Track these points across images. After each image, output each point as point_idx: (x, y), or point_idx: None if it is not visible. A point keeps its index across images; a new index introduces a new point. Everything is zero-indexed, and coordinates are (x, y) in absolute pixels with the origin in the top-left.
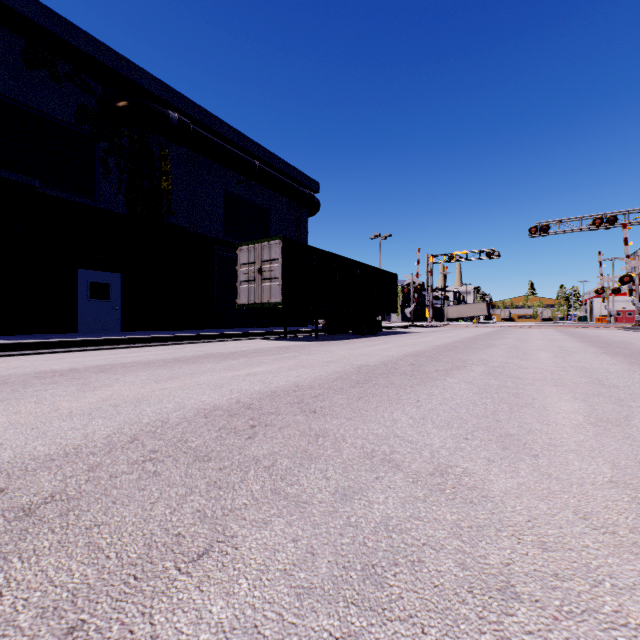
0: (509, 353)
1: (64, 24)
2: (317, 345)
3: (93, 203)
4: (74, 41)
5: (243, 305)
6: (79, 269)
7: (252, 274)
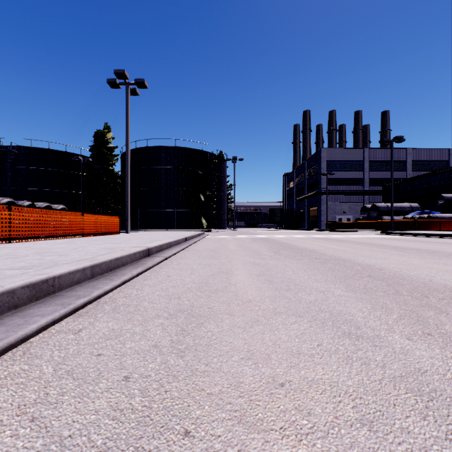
0: None
1: None
2: None
3: None
4: None
5: None
6: None
7: None
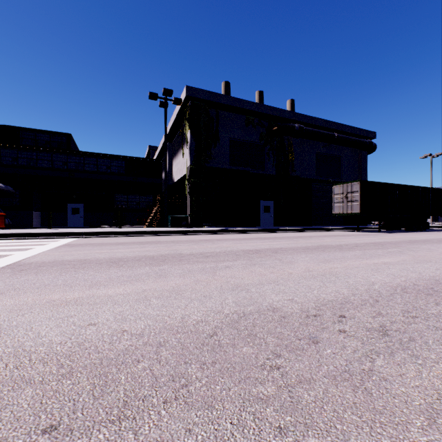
0: None
1: (259, 106)
2: (382, 234)
3: (264, 172)
4: (262, 111)
5: (335, 214)
6: (260, 200)
7: (341, 199)
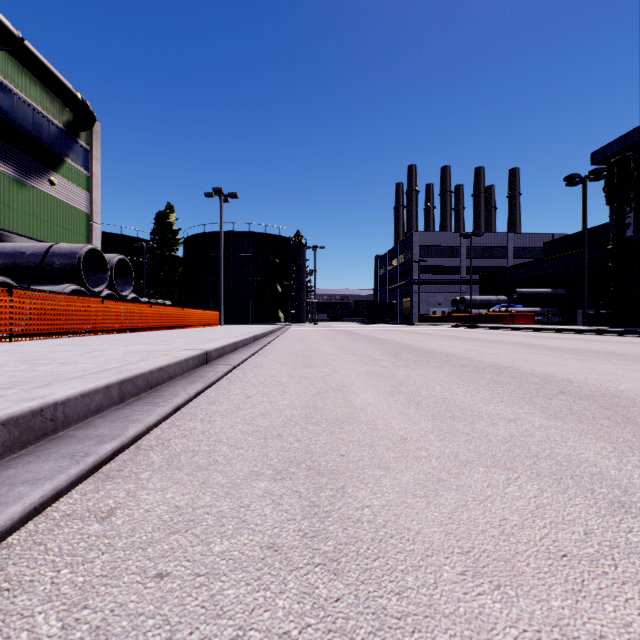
0: (495, 347)
1: None
2: None
3: None
4: None
5: None
6: None
7: None
